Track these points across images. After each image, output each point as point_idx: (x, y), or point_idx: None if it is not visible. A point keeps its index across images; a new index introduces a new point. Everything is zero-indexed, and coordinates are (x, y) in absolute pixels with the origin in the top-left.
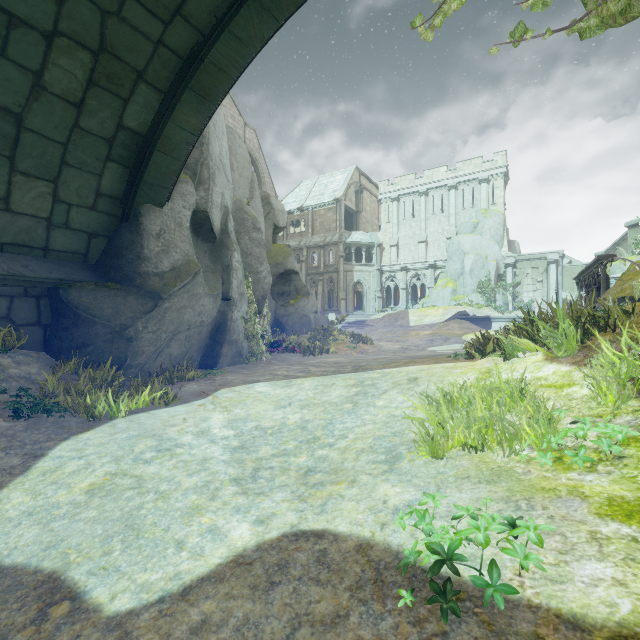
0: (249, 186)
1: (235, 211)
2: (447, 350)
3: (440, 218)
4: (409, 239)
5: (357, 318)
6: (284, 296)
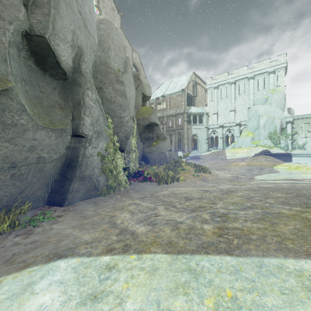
0: (123, 64)
1: (99, 64)
2: (275, 180)
3: (243, 96)
4: (224, 109)
5: (194, 154)
6: (149, 140)
